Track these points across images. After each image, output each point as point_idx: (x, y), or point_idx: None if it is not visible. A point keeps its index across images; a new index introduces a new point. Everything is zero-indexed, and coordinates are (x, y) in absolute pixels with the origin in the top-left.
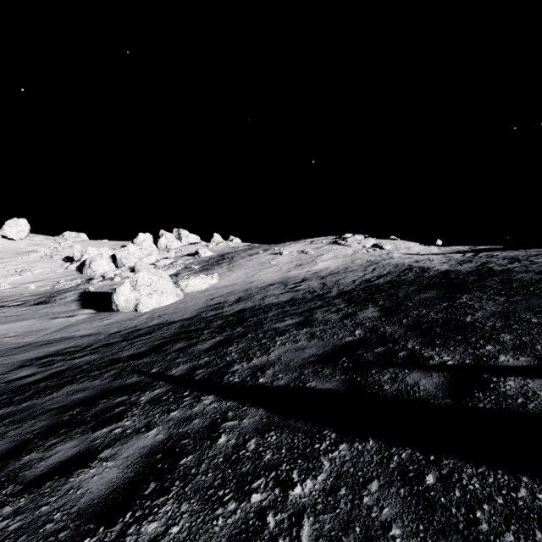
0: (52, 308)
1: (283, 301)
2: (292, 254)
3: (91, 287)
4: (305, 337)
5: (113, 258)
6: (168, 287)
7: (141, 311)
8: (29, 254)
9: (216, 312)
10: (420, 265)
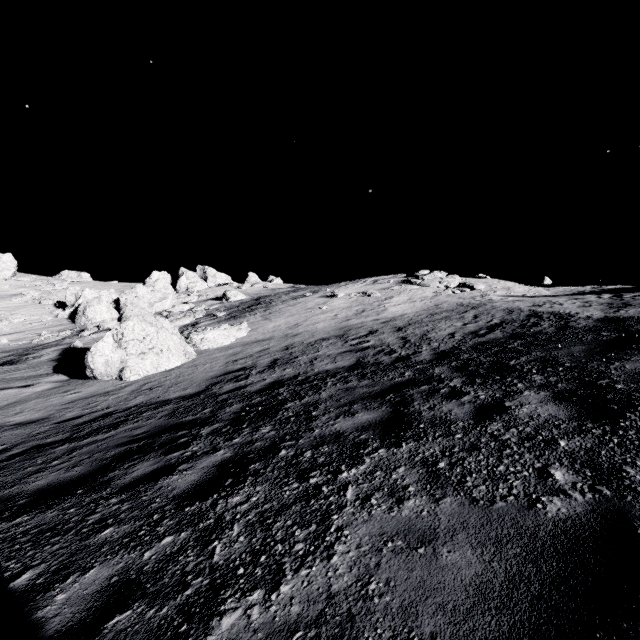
0: (14, 372)
1: (343, 368)
2: (350, 297)
3: (77, 341)
4: (415, 478)
5: (117, 303)
6: (173, 343)
7: (127, 379)
8: (12, 298)
9: (236, 385)
10: (550, 310)
